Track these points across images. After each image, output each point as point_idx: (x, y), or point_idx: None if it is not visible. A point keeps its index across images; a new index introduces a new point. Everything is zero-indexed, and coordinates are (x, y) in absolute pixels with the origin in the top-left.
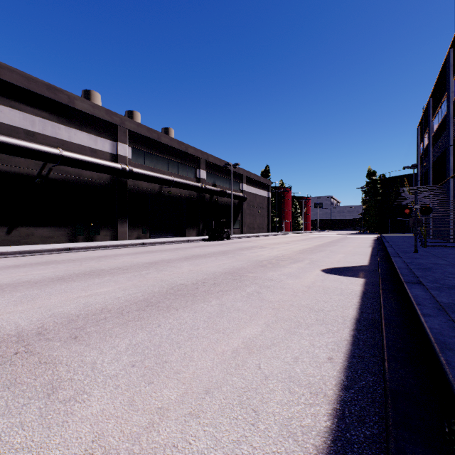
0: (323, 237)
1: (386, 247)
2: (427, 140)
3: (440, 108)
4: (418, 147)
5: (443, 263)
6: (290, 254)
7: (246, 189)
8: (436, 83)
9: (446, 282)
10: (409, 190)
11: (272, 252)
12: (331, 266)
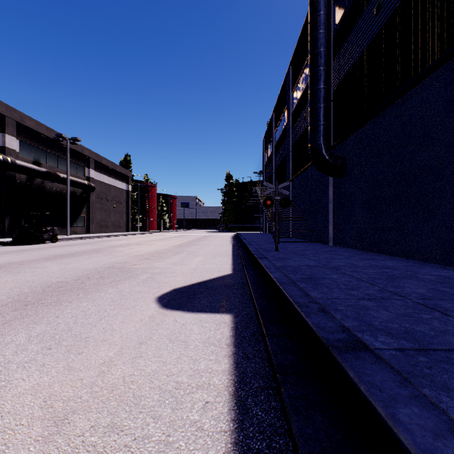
0: (186, 235)
1: (246, 245)
2: (271, 150)
3: (281, 121)
4: (264, 156)
5: (315, 264)
6: (129, 261)
7: (95, 176)
8: (278, 99)
9: (381, 321)
10: (261, 189)
11: (102, 259)
12: (180, 284)
